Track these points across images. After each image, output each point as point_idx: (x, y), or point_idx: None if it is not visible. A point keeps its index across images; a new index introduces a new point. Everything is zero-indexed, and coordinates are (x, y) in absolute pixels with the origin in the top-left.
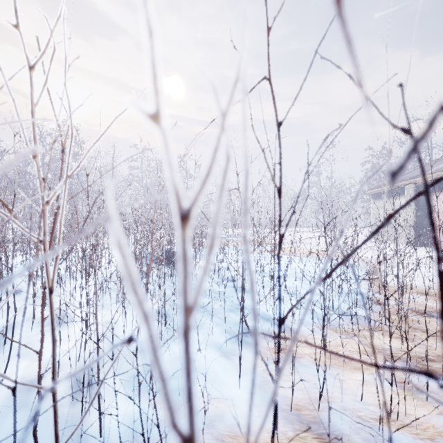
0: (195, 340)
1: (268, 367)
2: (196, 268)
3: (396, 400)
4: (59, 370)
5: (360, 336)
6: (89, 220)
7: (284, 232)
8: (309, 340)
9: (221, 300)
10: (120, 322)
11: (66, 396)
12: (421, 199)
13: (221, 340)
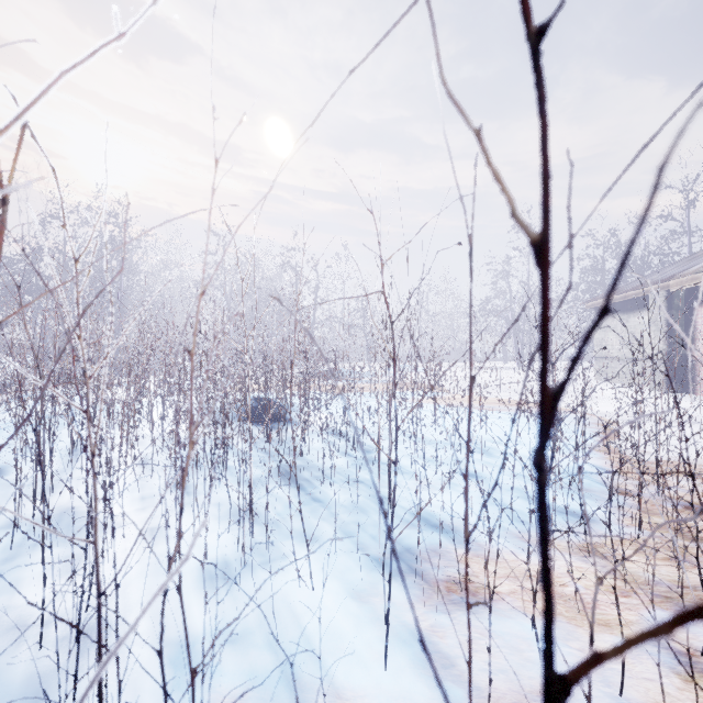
0: (304, 566)
1: (439, 621)
2: (310, 430)
3: (688, 695)
4: (47, 632)
5: (599, 557)
6: (82, 349)
7: (560, 389)
8: (509, 564)
9: (352, 488)
10: (173, 531)
11: (50, 693)
12: (676, 314)
13: (352, 565)
